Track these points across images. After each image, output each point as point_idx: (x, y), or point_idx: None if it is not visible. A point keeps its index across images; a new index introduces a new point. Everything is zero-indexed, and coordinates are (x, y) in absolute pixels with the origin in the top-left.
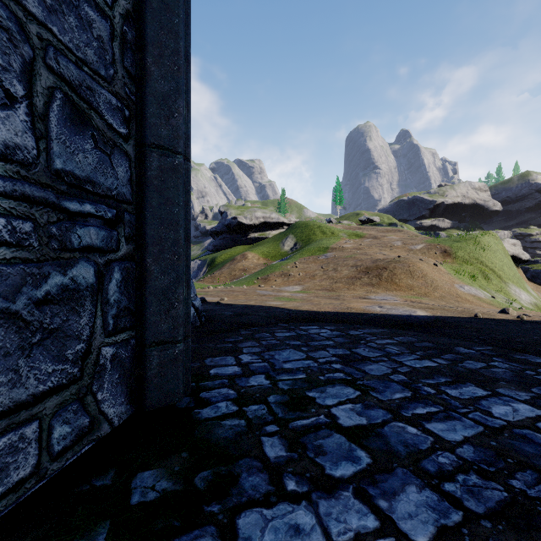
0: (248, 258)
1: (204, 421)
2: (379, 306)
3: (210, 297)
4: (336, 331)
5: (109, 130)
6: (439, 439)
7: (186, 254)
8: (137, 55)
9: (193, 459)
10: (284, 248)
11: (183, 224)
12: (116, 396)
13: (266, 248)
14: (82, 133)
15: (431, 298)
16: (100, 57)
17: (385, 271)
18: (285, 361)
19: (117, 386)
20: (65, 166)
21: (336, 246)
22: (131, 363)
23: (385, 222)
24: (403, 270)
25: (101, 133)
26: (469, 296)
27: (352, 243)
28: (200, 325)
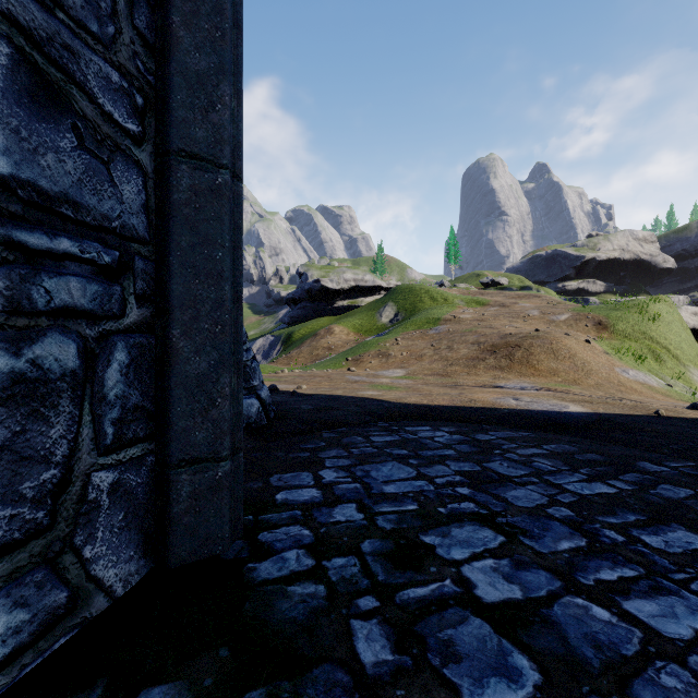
0: (335, 333)
1: (262, 585)
2: (515, 398)
3: (284, 384)
4: (458, 435)
5: (106, 123)
6: (653, 633)
7: (235, 322)
8: (157, 13)
9: (238, 663)
10: (381, 320)
11: (229, 277)
12: (119, 549)
13: (358, 320)
14: (53, 121)
15: (583, 387)
16: (88, 1)
17: (519, 350)
18: (386, 481)
19: (120, 533)
20: (19, 172)
21: (450, 317)
22: (147, 492)
23: (515, 285)
24: (543, 349)
25: (90, 124)
26: (636, 384)
27: (471, 313)
28: (268, 423)
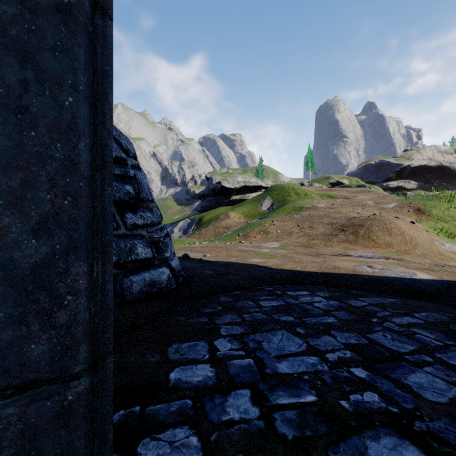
0: (231, 217)
1: None
2: (368, 266)
3: (195, 252)
4: (333, 300)
5: None
6: None
7: (100, 194)
8: None
9: None
10: (262, 208)
11: (88, 133)
12: None
13: (246, 209)
14: None
15: (413, 256)
16: None
17: (362, 229)
18: (278, 356)
19: None
20: None
21: (310, 206)
22: None
23: (353, 184)
24: (380, 228)
25: None
26: (452, 253)
27: (324, 203)
28: (176, 287)
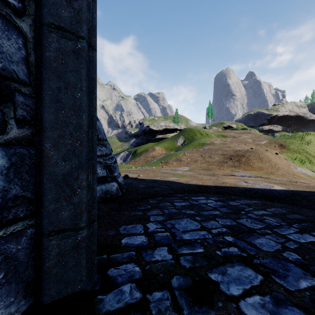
0: (156, 150)
1: None
2: (245, 181)
3: (132, 174)
4: (219, 202)
5: None
6: None
7: (91, 140)
8: None
9: None
10: (177, 144)
11: (86, 110)
12: None
13: (166, 144)
14: None
15: (276, 176)
16: None
17: (243, 158)
18: (184, 231)
19: (1, 288)
20: None
21: (209, 142)
22: (27, 253)
23: (239, 128)
24: (255, 157)
25: None
26: (301, 174)
27: (219, 141)
28: (121, 195)
